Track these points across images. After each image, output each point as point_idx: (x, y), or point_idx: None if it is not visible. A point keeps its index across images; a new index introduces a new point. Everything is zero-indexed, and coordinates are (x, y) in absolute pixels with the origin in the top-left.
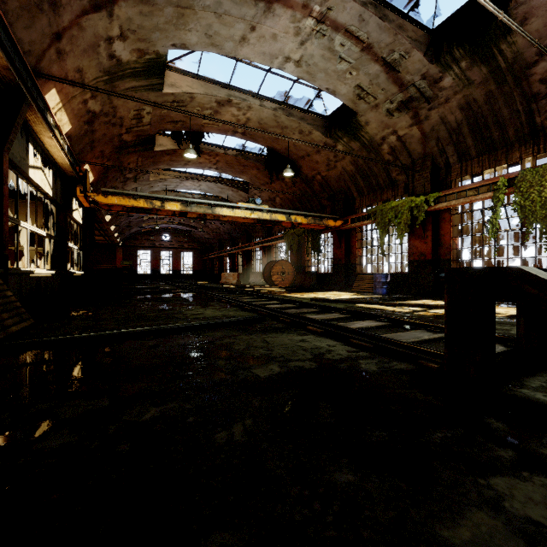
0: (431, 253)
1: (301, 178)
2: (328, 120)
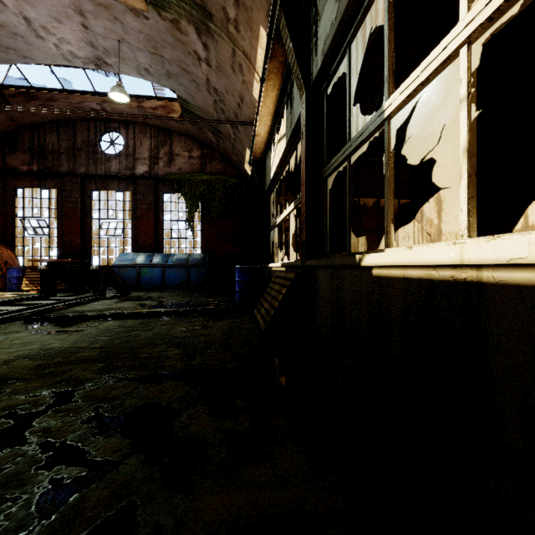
0: None
1: None
2: None
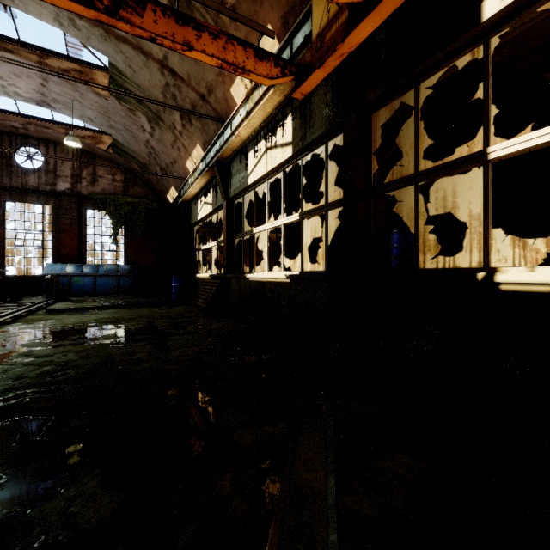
0: None
1: None
2: None
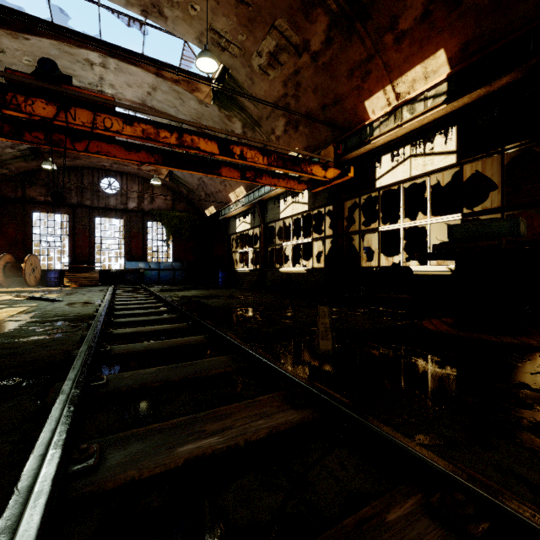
0: None
1: None
2: None
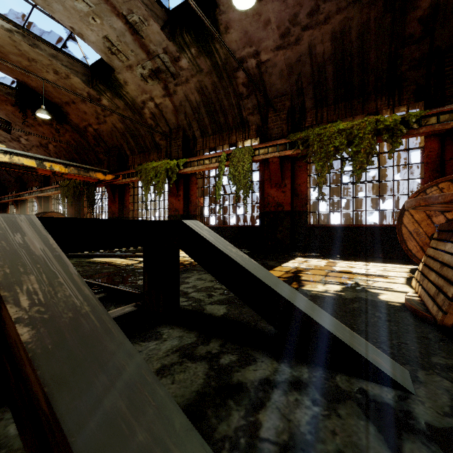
0: (182, 209)
1: (72, 126)
2: (90, 69)
